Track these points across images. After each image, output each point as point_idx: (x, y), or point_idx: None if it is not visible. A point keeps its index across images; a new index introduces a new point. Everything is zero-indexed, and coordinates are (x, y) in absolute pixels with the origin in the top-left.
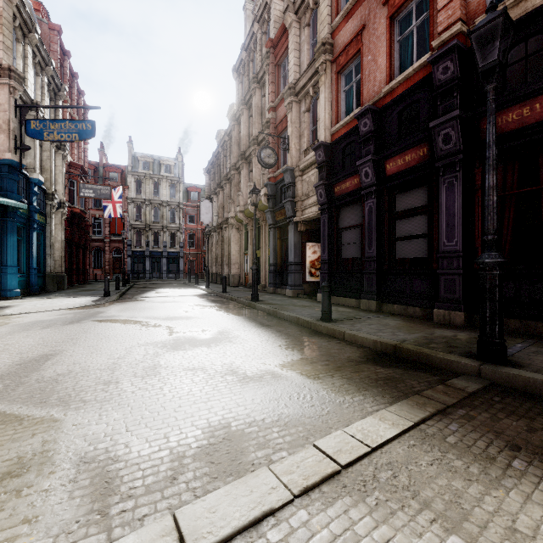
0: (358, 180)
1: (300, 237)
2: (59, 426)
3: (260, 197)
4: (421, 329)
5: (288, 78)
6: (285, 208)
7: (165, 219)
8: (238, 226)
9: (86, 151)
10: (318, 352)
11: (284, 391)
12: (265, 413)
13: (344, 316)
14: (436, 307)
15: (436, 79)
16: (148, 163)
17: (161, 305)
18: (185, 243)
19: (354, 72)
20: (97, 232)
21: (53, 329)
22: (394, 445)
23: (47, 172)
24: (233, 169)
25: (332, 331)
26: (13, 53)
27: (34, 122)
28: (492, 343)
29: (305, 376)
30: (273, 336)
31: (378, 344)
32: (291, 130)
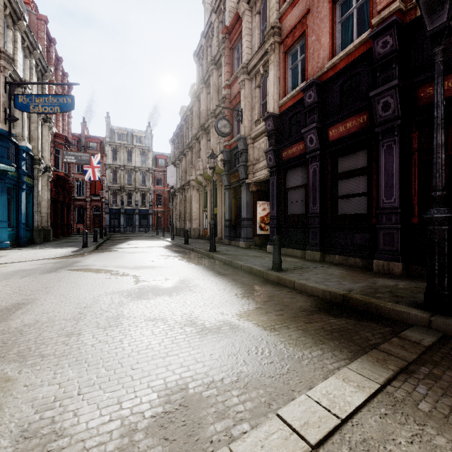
0: (303, 145)
1: (252, 196)
2: (10, 387)
3: (217, 162)
4: (364, 278)
5: (241, 60)
6: (239, 171)
7: (137, 182)
8: (198, 188)
9: (70, 124)
10: (272, 301)
11: (242, 345)
12: (223, 371)
13: (292, 266)
14: (376, 258)
15: (376, 53)
16: (123, 135)
17: (131, 255)
18: (154, 202)
19: (299, 51)
20: (79, 192)
21: (31, 278)
22: (364, 415)
23: (35, 141)
24: (194, 139)
25: (282, 280)
26: (4, 37)
27: (21, 97)
28: (441, 295)
29: (262, 327)
30: (229, 285)
31: (327, 293)
32: (244, 104)
